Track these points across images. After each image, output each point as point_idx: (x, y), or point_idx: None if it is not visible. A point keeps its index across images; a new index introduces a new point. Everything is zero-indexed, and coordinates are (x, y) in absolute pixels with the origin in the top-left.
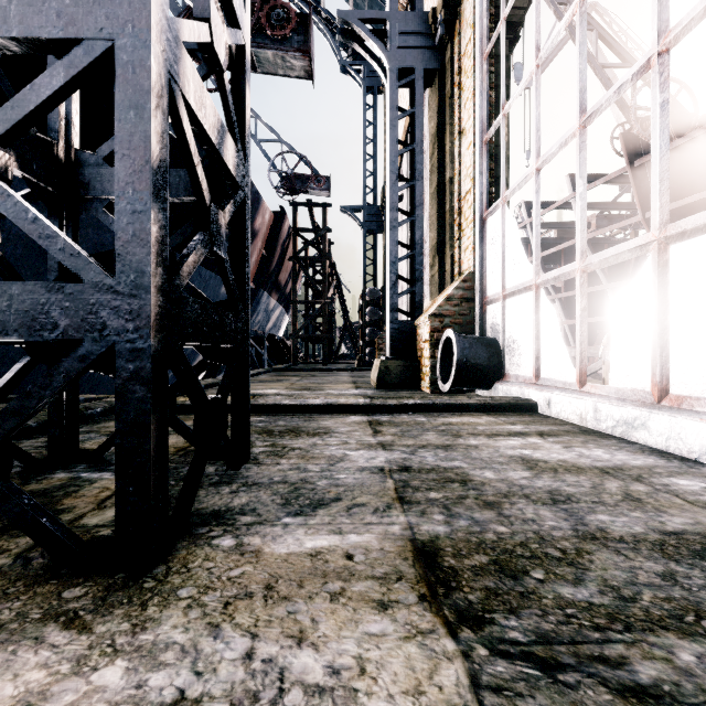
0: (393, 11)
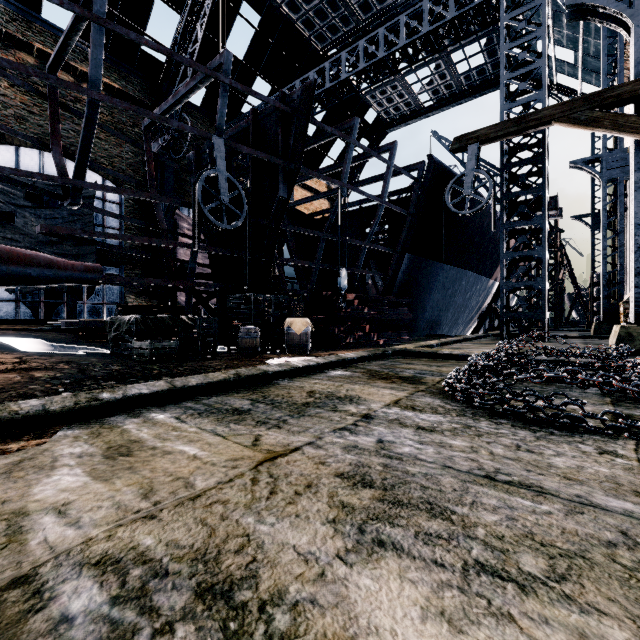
0: (603, 153)
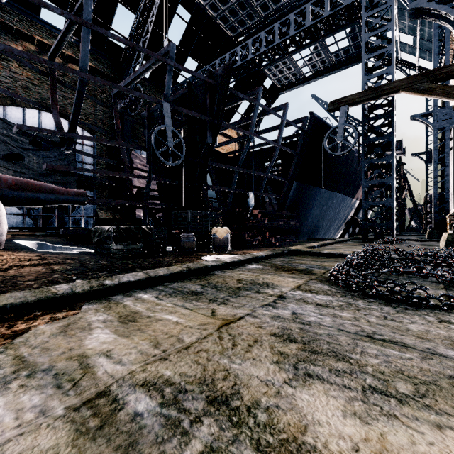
0: (435, 109)
